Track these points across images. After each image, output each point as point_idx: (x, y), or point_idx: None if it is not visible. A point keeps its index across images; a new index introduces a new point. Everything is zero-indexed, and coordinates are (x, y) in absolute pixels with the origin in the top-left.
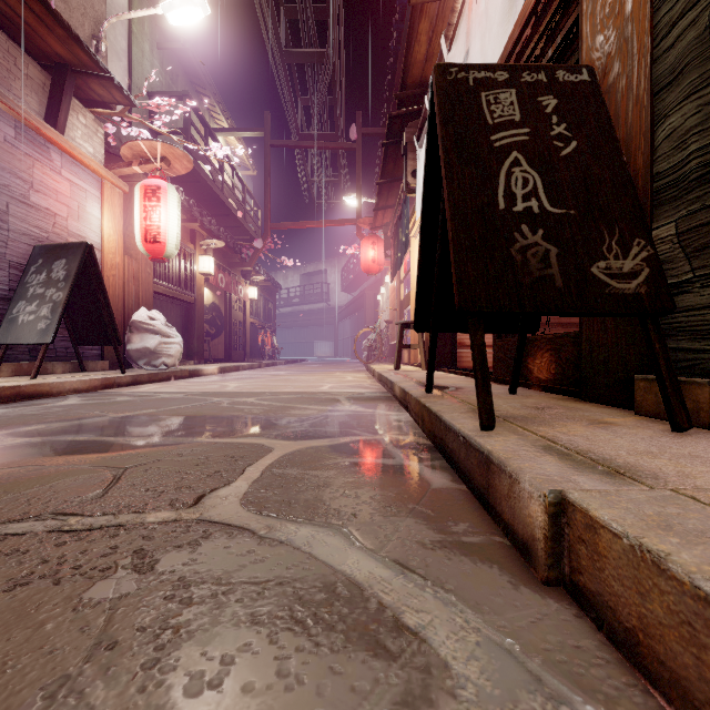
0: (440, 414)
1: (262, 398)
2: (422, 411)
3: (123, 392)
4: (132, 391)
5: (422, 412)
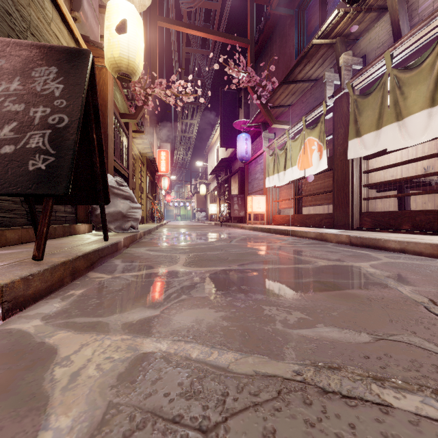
0: (97, 248)
1: None
2: (73, 265)
3: None
4: None
5: (73, 266)
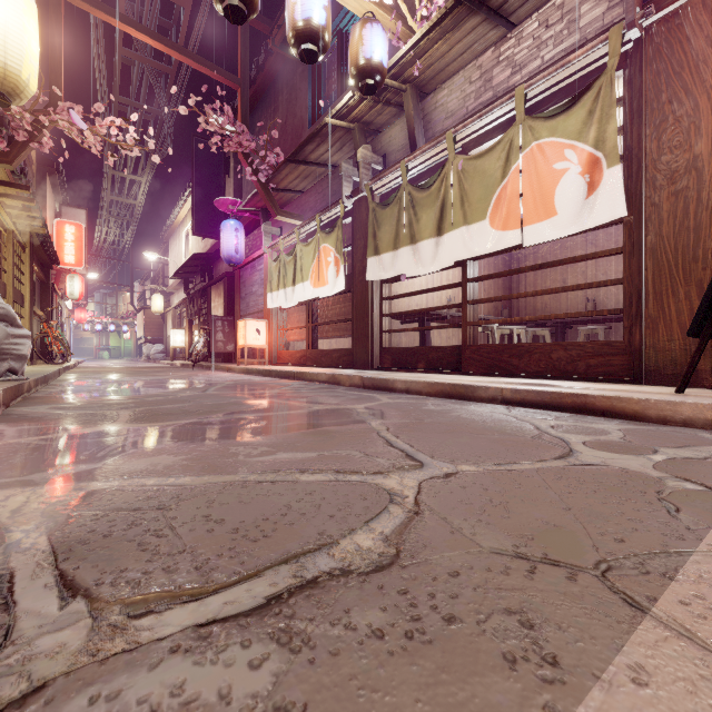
0: None
1: (377, 492)
2: None
3: None
4: None
5: None
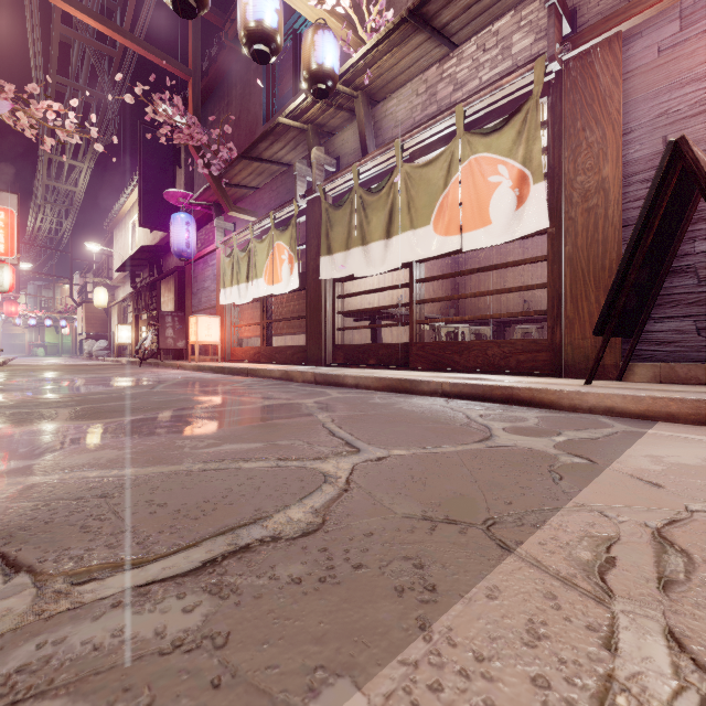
0: None
1: (313, 475)
2: None
3: (640, 429)
4: (671, 433)
5: None
